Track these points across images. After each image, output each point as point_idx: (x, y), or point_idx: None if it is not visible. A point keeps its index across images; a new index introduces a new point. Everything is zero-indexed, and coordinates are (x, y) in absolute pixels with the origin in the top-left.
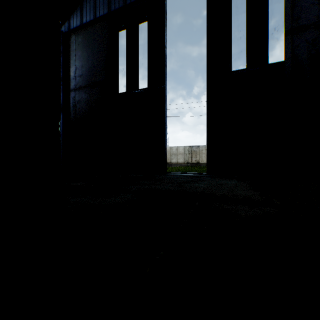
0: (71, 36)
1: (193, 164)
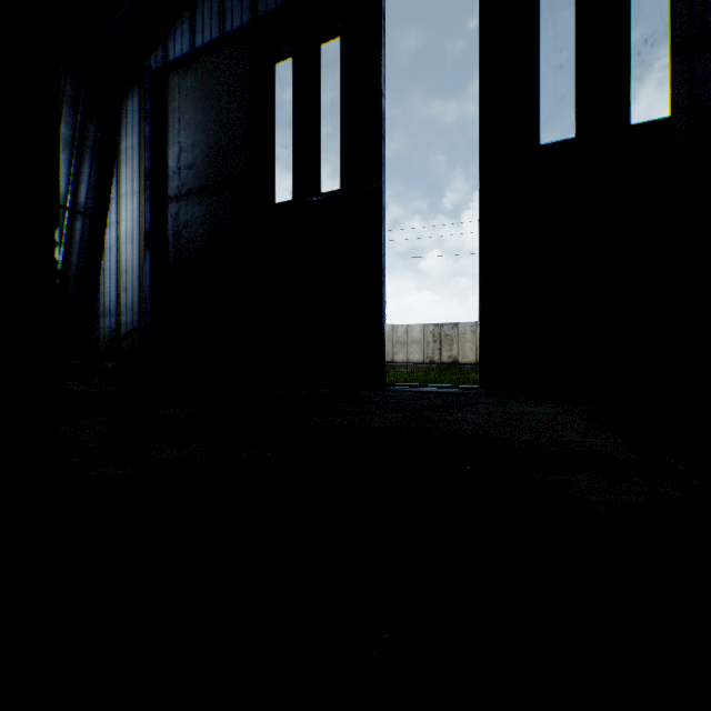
0: (170, 77)
1: (443, 365)
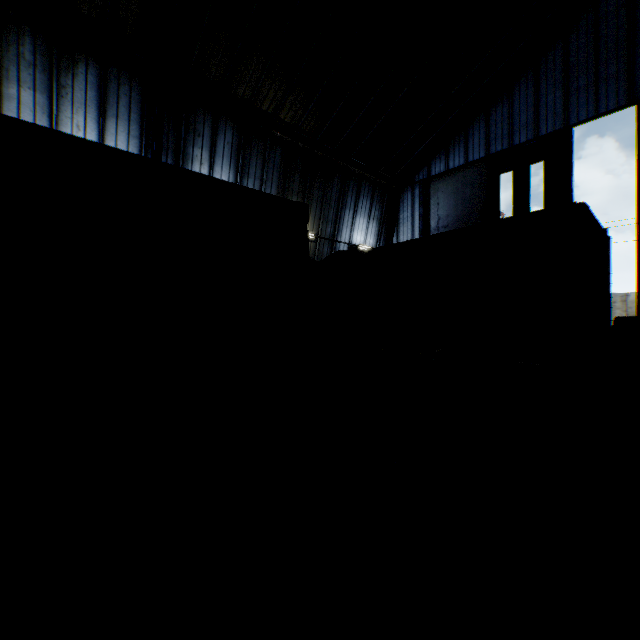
0: (432, 182)
1: None
